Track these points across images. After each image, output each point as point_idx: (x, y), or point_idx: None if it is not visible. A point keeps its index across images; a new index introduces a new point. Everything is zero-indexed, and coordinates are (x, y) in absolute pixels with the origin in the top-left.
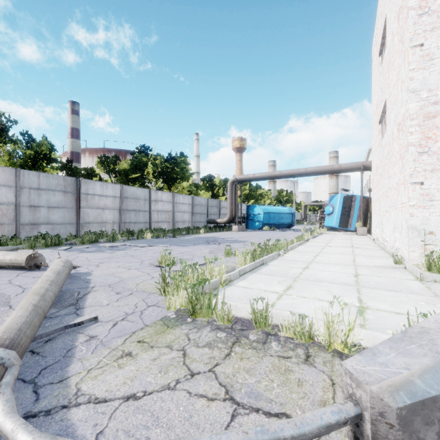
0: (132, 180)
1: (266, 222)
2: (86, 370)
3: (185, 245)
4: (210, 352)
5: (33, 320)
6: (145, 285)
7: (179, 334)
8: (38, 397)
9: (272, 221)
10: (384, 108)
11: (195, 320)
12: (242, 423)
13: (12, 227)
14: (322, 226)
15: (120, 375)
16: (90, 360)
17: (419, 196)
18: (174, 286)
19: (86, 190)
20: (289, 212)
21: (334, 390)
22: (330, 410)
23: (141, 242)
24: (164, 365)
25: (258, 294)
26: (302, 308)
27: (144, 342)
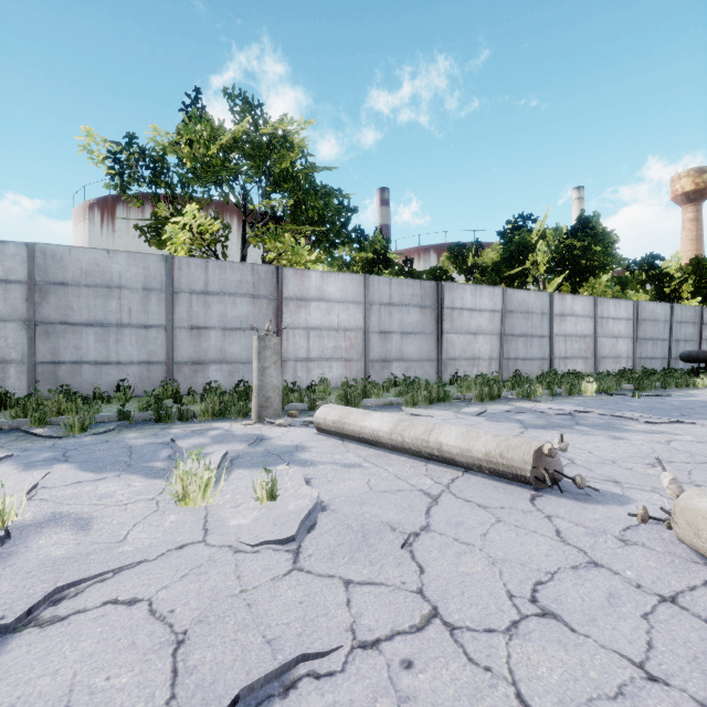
0: (506, 280)
1: None
2: None
3: None
4: None
5: None
6: None
7: None
8: None
9: None
10: None
11: None
12: None
13: (360, 365)
14: None
15: None
16: None
17: None
18: None
19: (451, 301)
20: None
21: None
22: None
23: (601, 405)
24: None
25: None
26: None
27: None
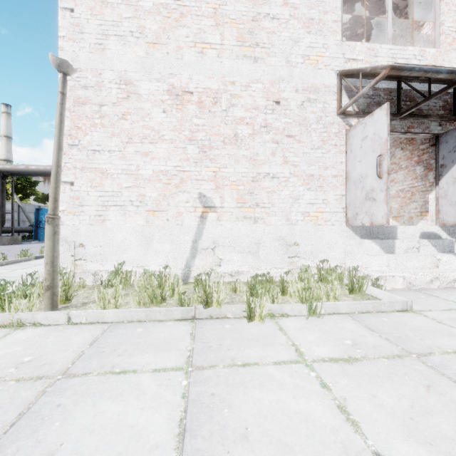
0: None
1: None
2: None
3: None
4: None
5: None
6: None
7: None
8: None
9: None
10: None
11: None
12: None
13: None
14: None
15: None
16: None
17: (69, 200)
18: None
19: None
20: None
21: None
22: None
23: None
24: None
25: None
26: None
27: None
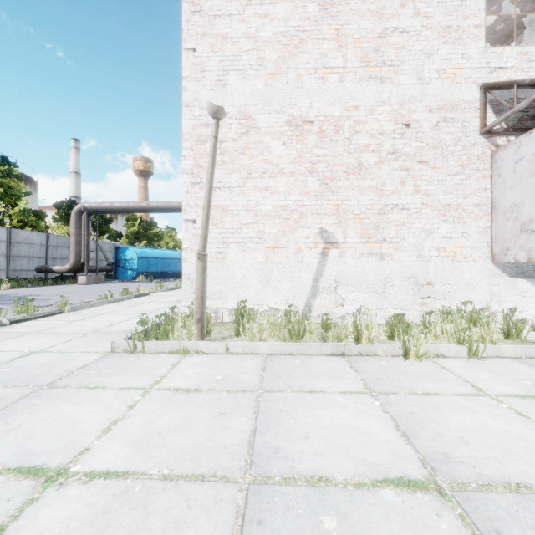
0: None
1: (143, 270)
2: None
3: None
4: None
5: None
6: None
7: None
8: None
9: (153, 269)
10: None
11: None
12: None
13: None
14: None
15: None
16: None
17: (192, 238)
18: None
19: None
20: (178, 258)
21: None
22: None
23: None
24: None
25: None
26: None
27: None
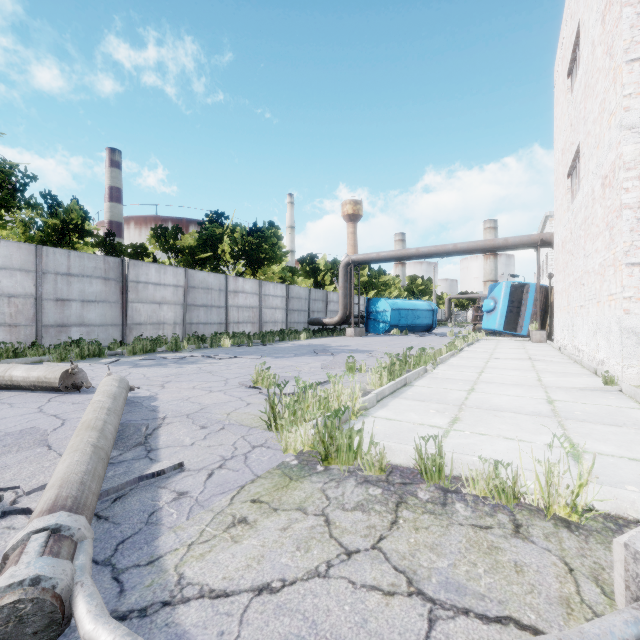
0: (200, 262)
1: (395, 323)
2: (186, 545)
3: (283, 356)
4: (366, 518)
5: (96, 467)
6: (240, 415)
7: (310, 490)
8: (122, 588)
9: (404, 322)
10: (576, 154)
11: (329, 469)
12: (448, 632)
13: (30, 331)
14: (477, 329)
15: (239, 554)
16: (187, 530)
17: (638, 284)
18: (289, 417)
19: (137, 276)
20: (428, 309)
21: (575, 581)
22: (621, 618)
23: (218, 352)
24: (302, 538)
25: (411, 429)
26: (485, 451)
27: (261, 501)
